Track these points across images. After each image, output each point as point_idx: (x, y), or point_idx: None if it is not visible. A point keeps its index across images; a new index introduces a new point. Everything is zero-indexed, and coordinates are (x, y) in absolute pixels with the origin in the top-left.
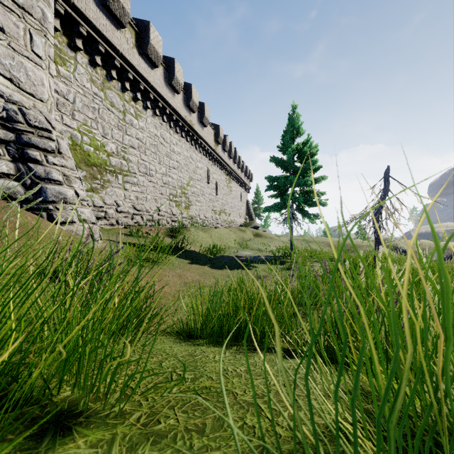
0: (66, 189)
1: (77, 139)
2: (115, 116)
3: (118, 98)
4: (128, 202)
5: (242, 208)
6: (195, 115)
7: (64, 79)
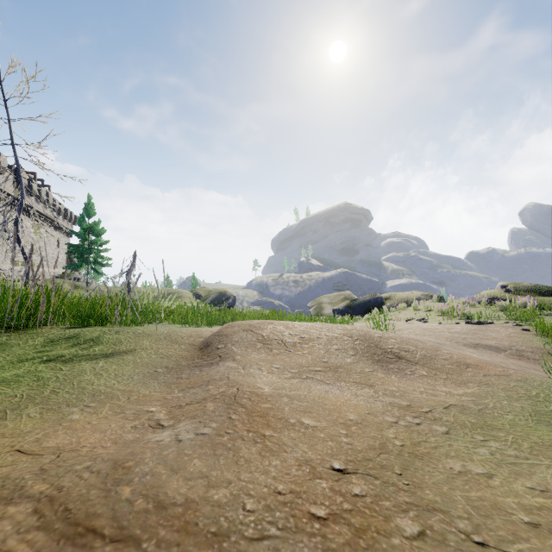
0: None
1: None
2: None
3: None
4: None
5: (61, 257)
6: None
7: None
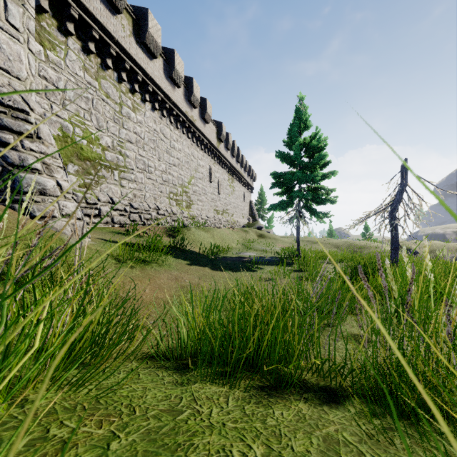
0: (45, 178)
1: (68, 130)
2: (110, 108)
3: (113, 89)
4: (124, 200)
5: (246, 209)
6: (196, 110)
7: (53, 65)
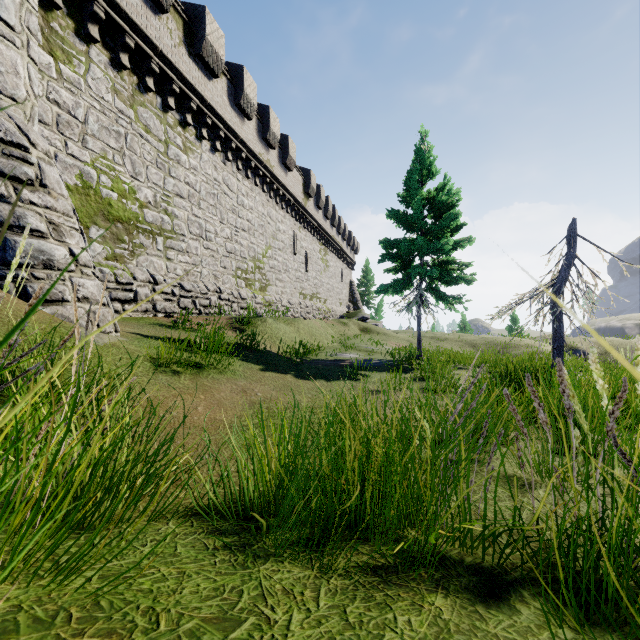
0: (52, 245)
1: (91, 179)
2: (152, 148)
3: (156, 121)
4: (172, 278)
5: (344, 292)
6: (275, 153)
7: (69, 84)
